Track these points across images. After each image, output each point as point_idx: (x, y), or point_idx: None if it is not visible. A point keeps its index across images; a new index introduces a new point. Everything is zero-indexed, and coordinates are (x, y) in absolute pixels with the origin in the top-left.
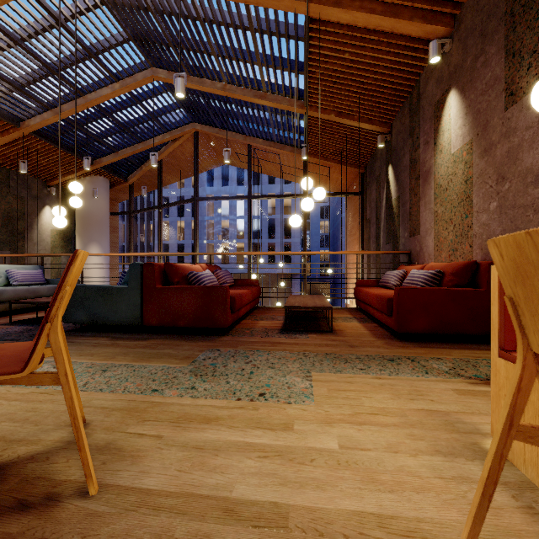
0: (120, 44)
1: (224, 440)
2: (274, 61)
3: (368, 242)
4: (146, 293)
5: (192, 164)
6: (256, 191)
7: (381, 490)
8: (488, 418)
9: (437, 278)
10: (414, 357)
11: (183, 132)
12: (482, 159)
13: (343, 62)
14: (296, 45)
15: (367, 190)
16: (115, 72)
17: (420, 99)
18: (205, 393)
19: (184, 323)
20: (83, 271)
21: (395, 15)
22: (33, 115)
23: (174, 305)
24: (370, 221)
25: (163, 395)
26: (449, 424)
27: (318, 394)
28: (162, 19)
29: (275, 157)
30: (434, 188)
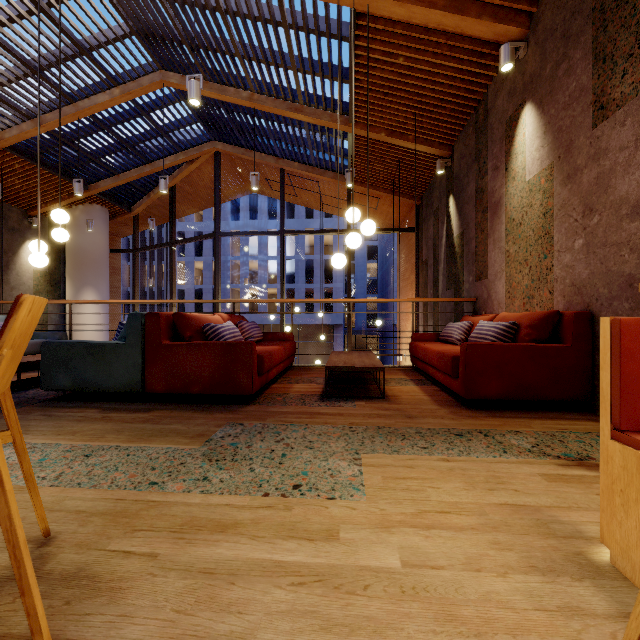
0: (120, 38)
1: (244, 559)
2: (312, 66)
3: (424, 288)
4: (149, 351)
5: (212, 192)
6: (291, 226)
7: (463, 634)
8: (591, 515)
9: (511, 331)
10: (487, 430)
11: (200, 152)
12: (564, 187)
13: (396, 69)
14: (340, 47)
15: (423, 226)
16: (115, 75)
17: (488, 116)
18: (220, 487)
19: (199, 389)
20: (75, 322)
21: (460, 11)
22: (8, 126)
23: (186, 366)
24: (427, 262)
25: (164, 490)
26: (542, 524)
27: (371, 485)
28: (173, 9)
29: (314, 185)
30: (506, 222)
